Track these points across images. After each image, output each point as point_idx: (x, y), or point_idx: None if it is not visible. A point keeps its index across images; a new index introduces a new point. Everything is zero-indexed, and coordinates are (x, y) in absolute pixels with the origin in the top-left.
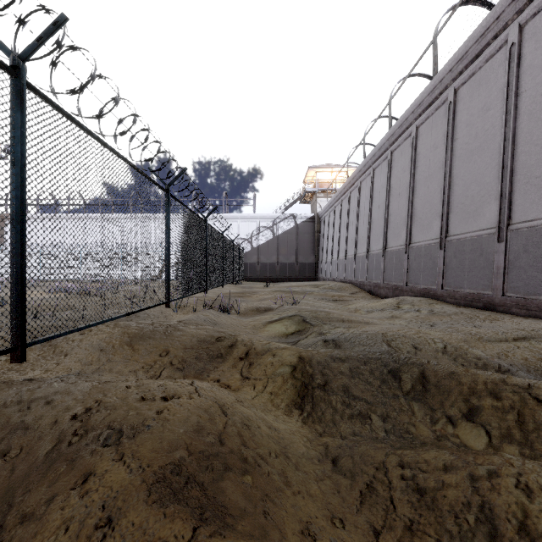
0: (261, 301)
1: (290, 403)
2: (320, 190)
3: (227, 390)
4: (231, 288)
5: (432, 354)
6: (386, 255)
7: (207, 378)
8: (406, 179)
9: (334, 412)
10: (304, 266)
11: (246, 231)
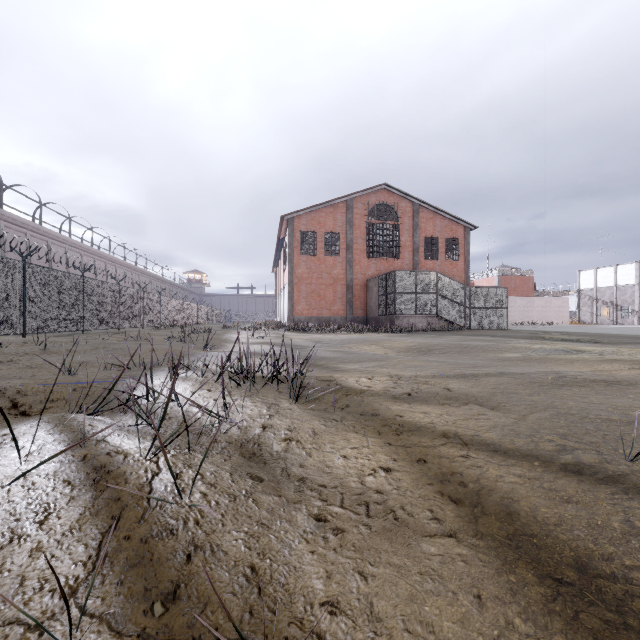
0: None
1: None
2: None
3: None
4: None
5: None
6: None
7: None
8: None
9: None
10: None
11: None
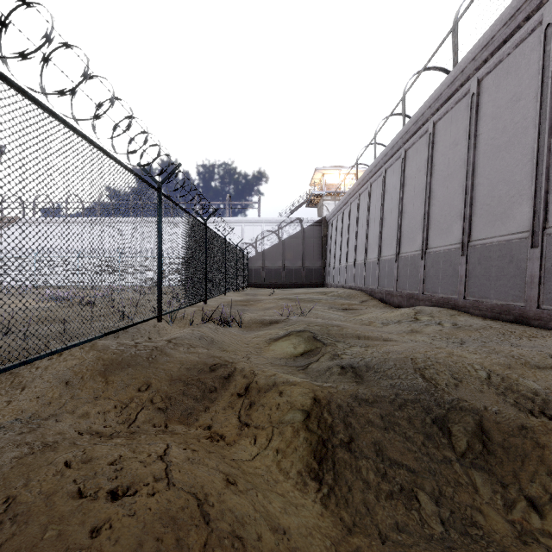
0: (265, 310)
1: (303, 470)
2: (327, 192)
3: (218, 449)
4: (234, 295)
5: (475, 387)
6: (400, 261)
7: (195, 423)
8: (421, 179)
9: (365, 489)
10: (311, 271)
11: (250, 235)
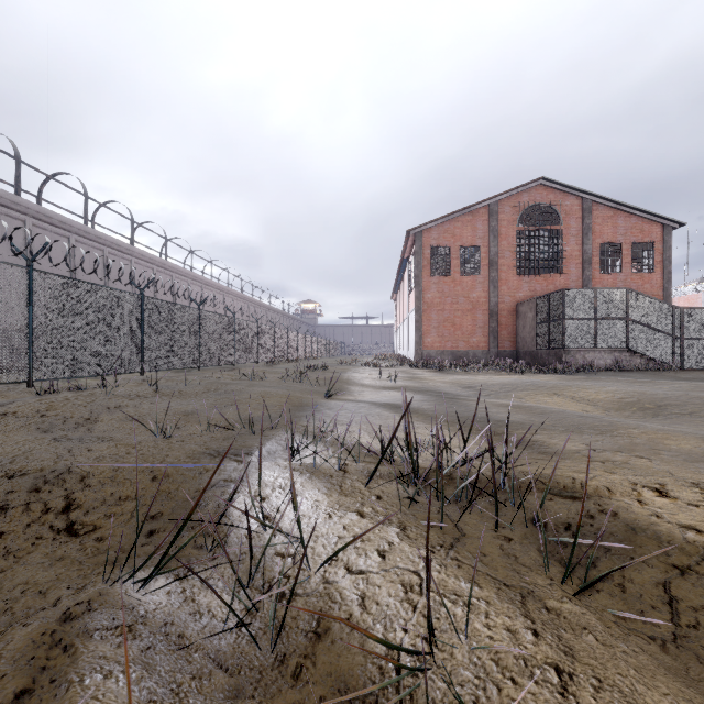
0: None
1: None
2: None
3: None
4: None
5: None
6: None
7: None
8: None
9: None
10: None
11: None
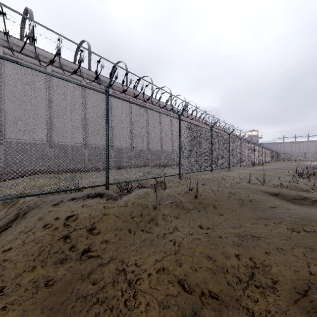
0: None
1: None
2: None
3: None
4: None
5: None
6: None
7: None
8: None
9: None
10: None
11: None
